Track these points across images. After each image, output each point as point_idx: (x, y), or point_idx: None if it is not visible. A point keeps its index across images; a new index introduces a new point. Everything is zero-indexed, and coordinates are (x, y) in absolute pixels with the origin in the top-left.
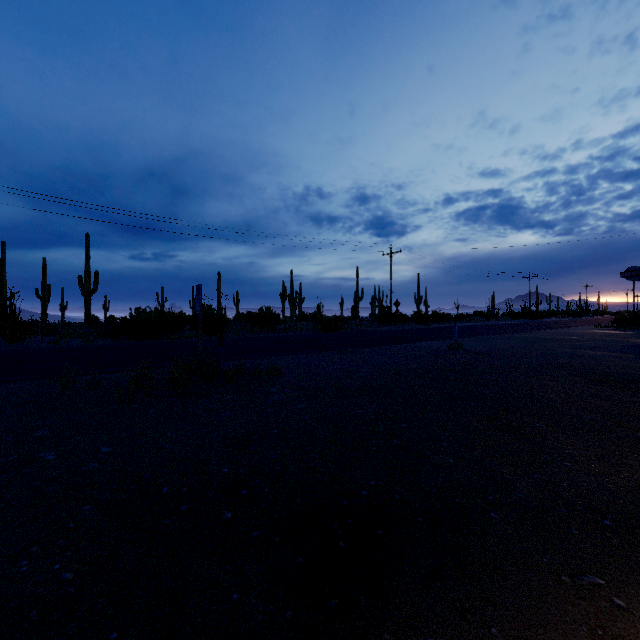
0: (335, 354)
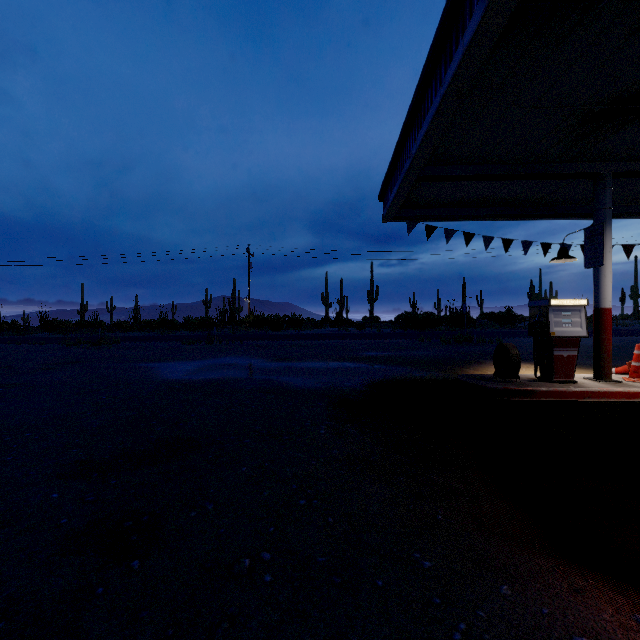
0: None
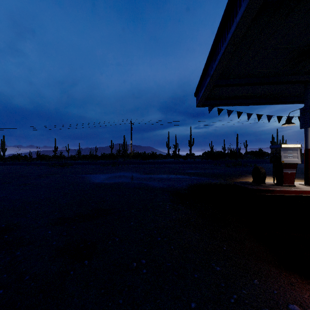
0: None
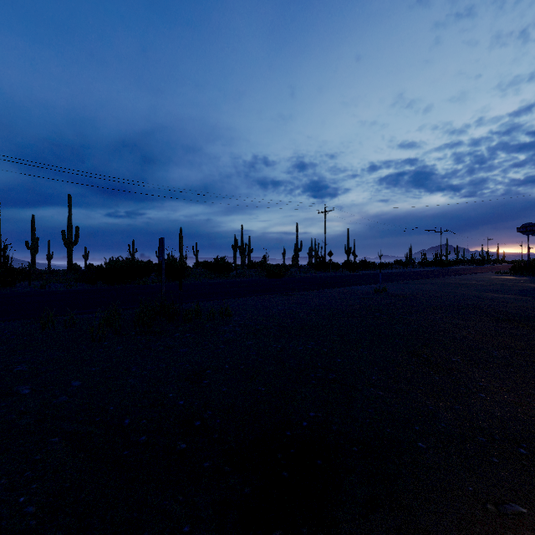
0: (278, 297)
